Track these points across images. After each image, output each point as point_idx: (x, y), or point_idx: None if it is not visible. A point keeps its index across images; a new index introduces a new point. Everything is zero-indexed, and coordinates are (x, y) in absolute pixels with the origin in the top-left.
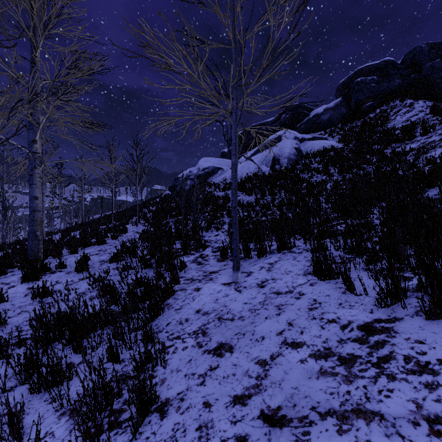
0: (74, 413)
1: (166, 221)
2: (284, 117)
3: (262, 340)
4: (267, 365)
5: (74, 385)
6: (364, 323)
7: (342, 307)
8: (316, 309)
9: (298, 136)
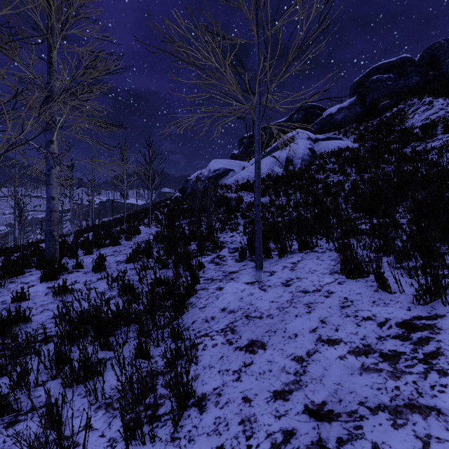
0: (110, 407)
1: (179, 222)
2: (296, 118)
3: (295, 338)
4: (304, 362)
5: (106, 380)
6: (402, 320)
7: (377, 305)
8: (349, 306)
9: (311, 136)
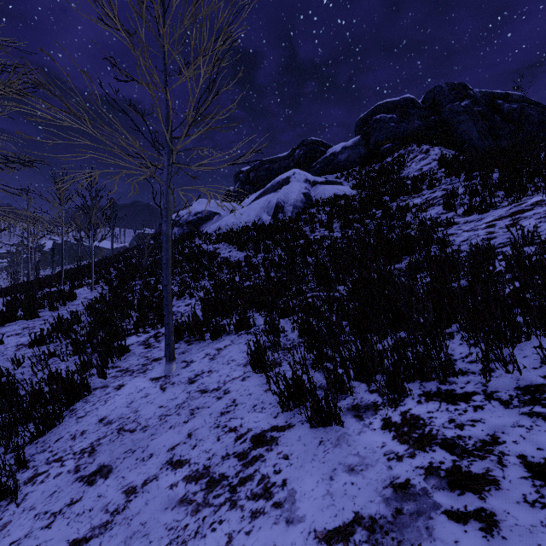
0: None
1: (131, 284)
2: (298, 153)
3: (148, 459)
4: (133, 494)
5: None
6: (260, 432)
7: (254, 410)
8: (228, 413)
9: (309, 178)
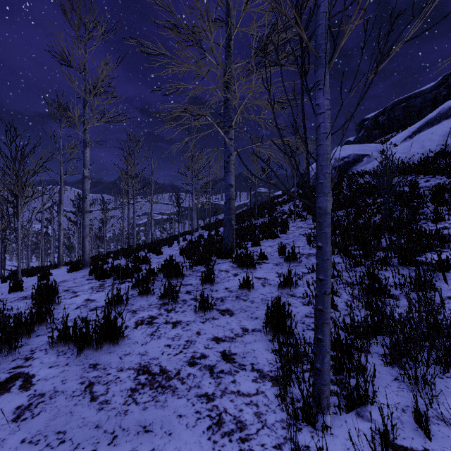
0: None
1: (336, 214)
2: None
3: None
4: None
5: None
6: None
7: None
8: None
9: None
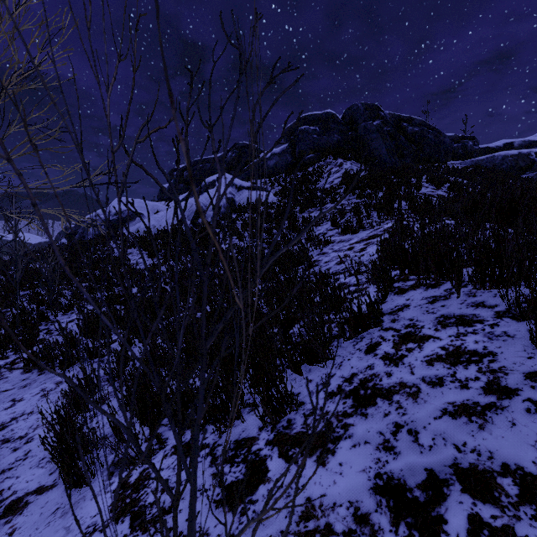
0: None
1: (13, 296)
2: (230, 156)
3: None
4: None
5: None
6: (23, 494)
7: (37, 465)
8: (9, 470)
9: (236, 183)
